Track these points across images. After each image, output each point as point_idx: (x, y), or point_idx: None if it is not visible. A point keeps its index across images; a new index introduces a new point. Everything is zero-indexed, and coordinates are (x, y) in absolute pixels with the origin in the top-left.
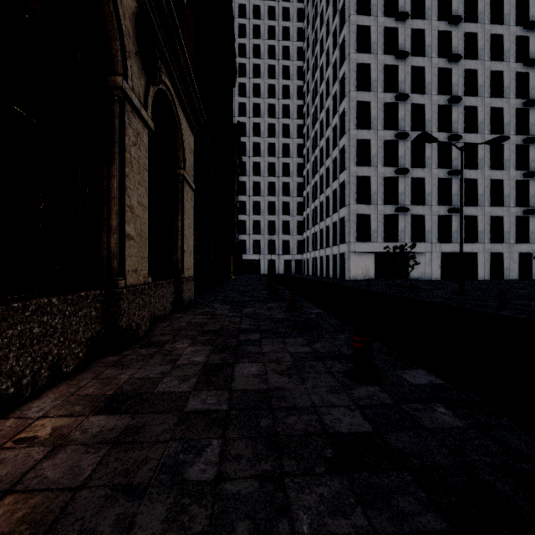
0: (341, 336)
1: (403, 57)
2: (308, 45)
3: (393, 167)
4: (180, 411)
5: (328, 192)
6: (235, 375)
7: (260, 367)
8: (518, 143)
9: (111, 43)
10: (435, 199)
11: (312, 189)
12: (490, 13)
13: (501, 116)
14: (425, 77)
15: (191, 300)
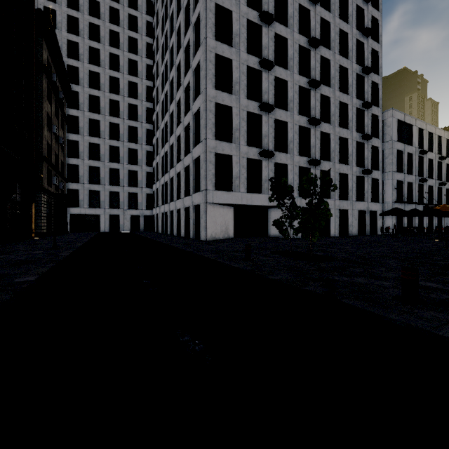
0: None
1: None
2: None
3: (256, 102)
4: None
5: (180, 130)
6: None
7: None
8: (358, 106)
9: None
10: (297, 148)
11: (161, 133)
12: None
13: (345, 77)
14: (288, 8)
15: None
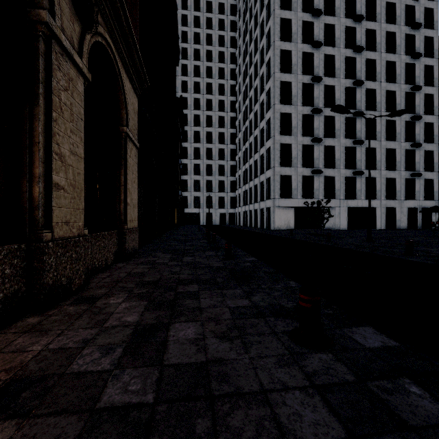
0: (277, 286)
1: (317, 46)
2: (239, 35)
3: (309, 137)
4: (90, 409)
5: (257, 157)
6: (168, 341)
7: (197, 328)
8: (407, 120)
9: None
10: (343, 163)
11: (243, 154)
12: (385, 15)
13: (394, 98)
14: (335, 63)
15: (134, 249)
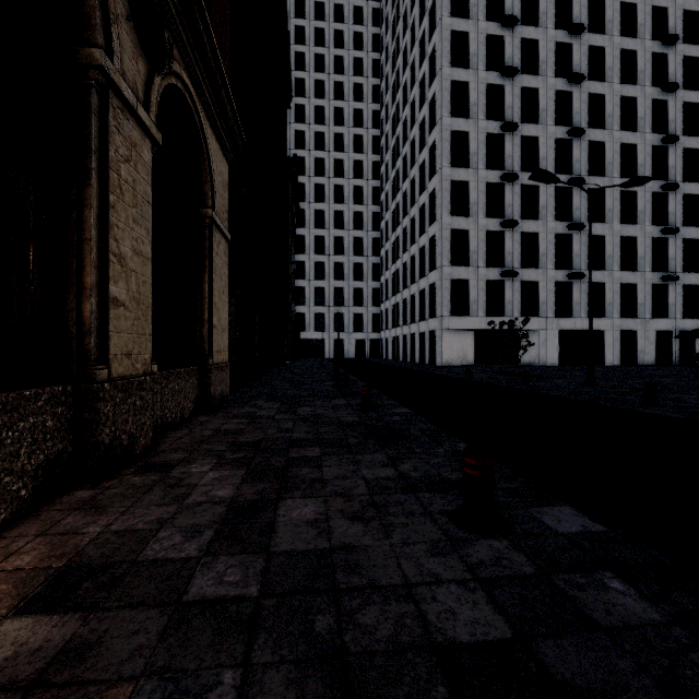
0: (439, 449)
1: (511, 74)
2: (387, 57)
3: (498, 218)
4: (175, 602)
5: (414, 250)
6: (277, 523)
7: (318, 506)
8: (655, 190)
9: None
10: (552, 261)
11: (392, 246)
12: (620, 23)
13: (633, 155)
14: (539, 102)
15: (223, 396)
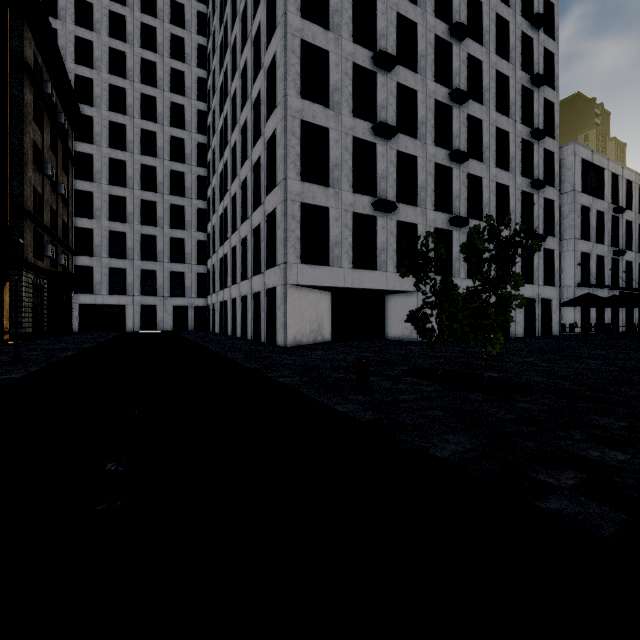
0: None
1: None
2: None
3: (368, 122)
4: None
5: (246, 171)
6: None
7: None
8: (524, 136)
9: None
10: (432, 198)
11: (220, 179)
12: None
13: (505, 91)
14: None
15: None
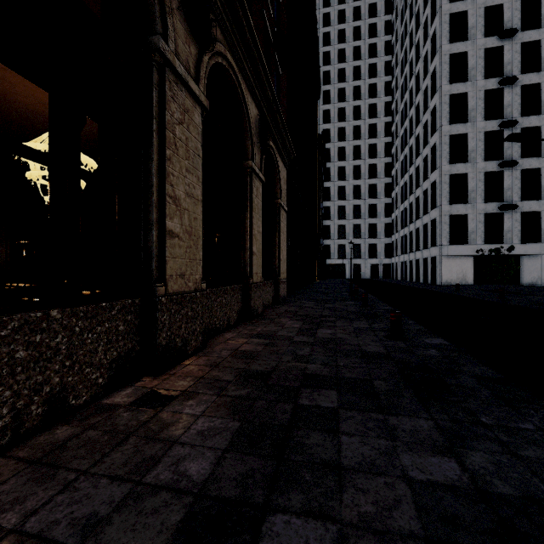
0: None
1: (509, 35)
2: (396, 38)
3: (496, 160)
4: (291, 340)
5: (418, 193)
6: (317, 333)
7: (332, 331)
8: None
9: (246, 142)
10: None
11: (401, 189)
12: None
13: None
14: (541, 51)
15: (284, 297)
